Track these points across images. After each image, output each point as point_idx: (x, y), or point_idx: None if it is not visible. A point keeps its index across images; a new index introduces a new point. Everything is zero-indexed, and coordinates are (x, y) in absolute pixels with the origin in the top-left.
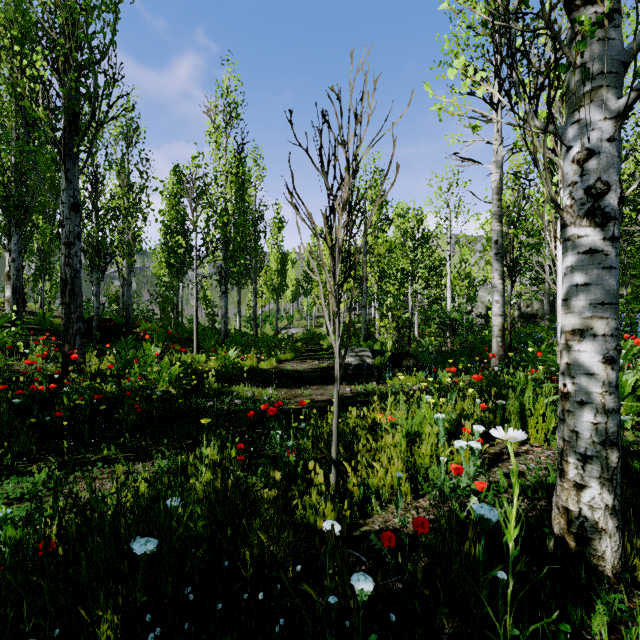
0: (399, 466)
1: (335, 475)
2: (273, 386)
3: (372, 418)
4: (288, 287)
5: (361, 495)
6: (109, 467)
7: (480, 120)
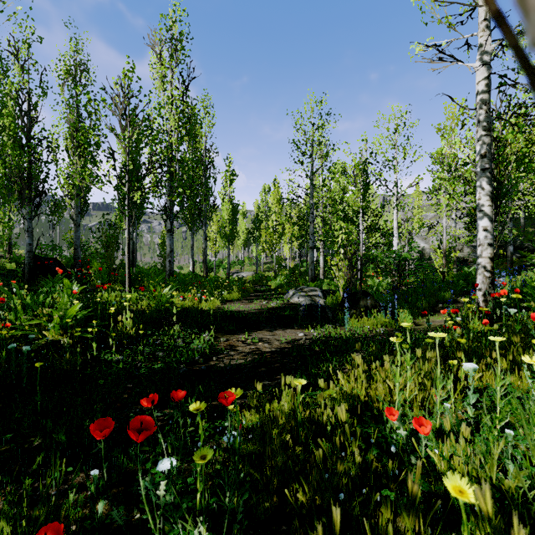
0: None
1: None
2: (211, 331)
3: (354, 394)
4: (239, 236)
5: None
6: None
7: (464, 4)
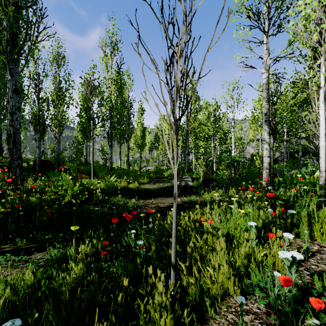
0: (226, 269)
1: (174, 277)
2: (135, 198)
3: (195, 219)
4: (146, 145)
5: (197, 298)
6: (17, 256)
7: (256, 42)
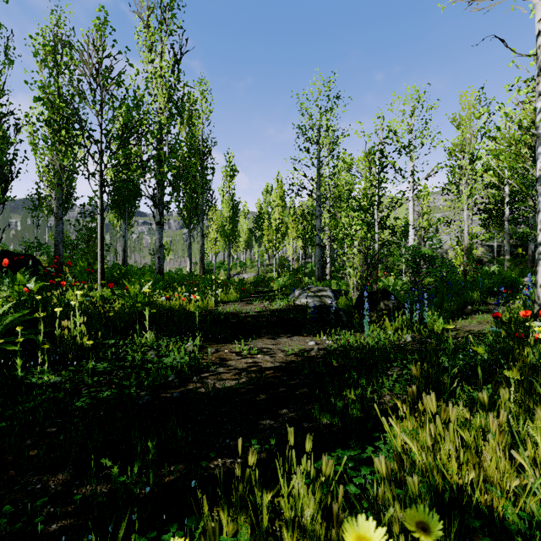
0: None
1: None
2: (197, 339)
3: (428, 466)
4: (241, 237)
5: None
6: None
7: None
